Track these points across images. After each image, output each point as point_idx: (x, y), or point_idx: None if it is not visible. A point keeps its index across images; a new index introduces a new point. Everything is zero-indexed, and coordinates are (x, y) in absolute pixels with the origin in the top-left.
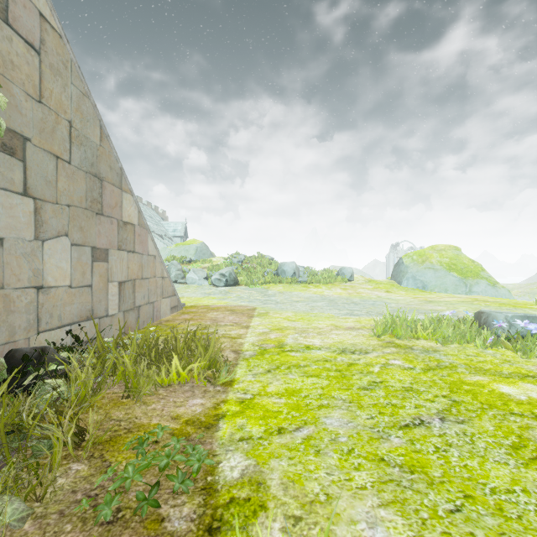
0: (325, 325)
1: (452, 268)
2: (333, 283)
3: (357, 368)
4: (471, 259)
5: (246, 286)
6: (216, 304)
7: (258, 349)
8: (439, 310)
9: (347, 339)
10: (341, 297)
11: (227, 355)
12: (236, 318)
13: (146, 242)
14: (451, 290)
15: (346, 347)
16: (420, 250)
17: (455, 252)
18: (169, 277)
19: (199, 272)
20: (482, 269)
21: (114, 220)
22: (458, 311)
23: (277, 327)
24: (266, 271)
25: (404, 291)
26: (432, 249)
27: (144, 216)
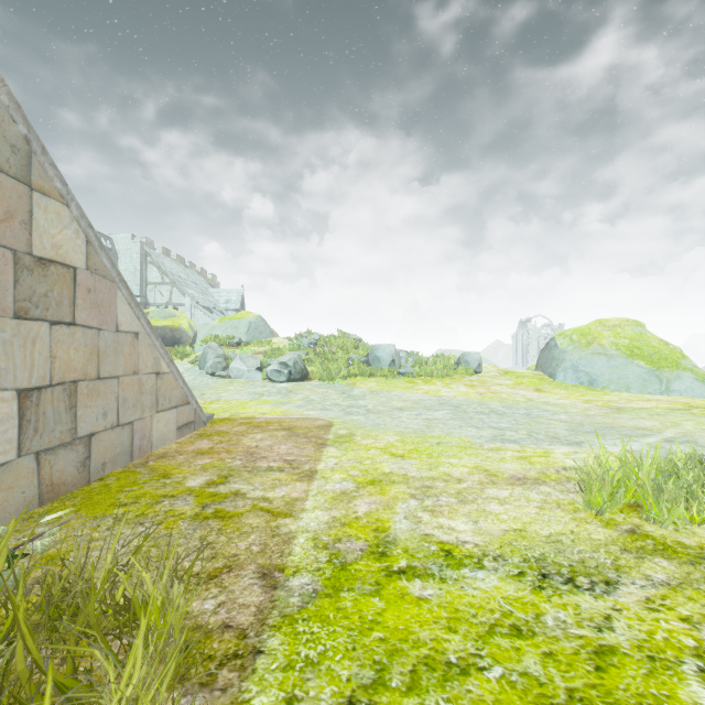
0: (464, 469)
1: (636, 354)
2: (452, 376)
3: (634, 688)
4: (662, 340)
5: (320, 381)
6: (267, 416)
7: (327, 564)
8: (651, 428)
9: (531, 519)
10: (469, 400)
11: (242, 595)
12: (293, 449)
13: (111, 306)
14: (637, 388)
15: (545, 556)
16: (583, 326)
17: (636, 329)
18: (178, 371)
19: (249, 359)
20: (683, 356)
21: (1, 250)
22: (689, 432)
23: (370, 476)
24: (350, 358)
25: (563, 389)
26: (601, 325)
27: (186, 281)
